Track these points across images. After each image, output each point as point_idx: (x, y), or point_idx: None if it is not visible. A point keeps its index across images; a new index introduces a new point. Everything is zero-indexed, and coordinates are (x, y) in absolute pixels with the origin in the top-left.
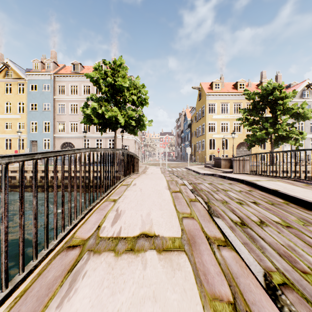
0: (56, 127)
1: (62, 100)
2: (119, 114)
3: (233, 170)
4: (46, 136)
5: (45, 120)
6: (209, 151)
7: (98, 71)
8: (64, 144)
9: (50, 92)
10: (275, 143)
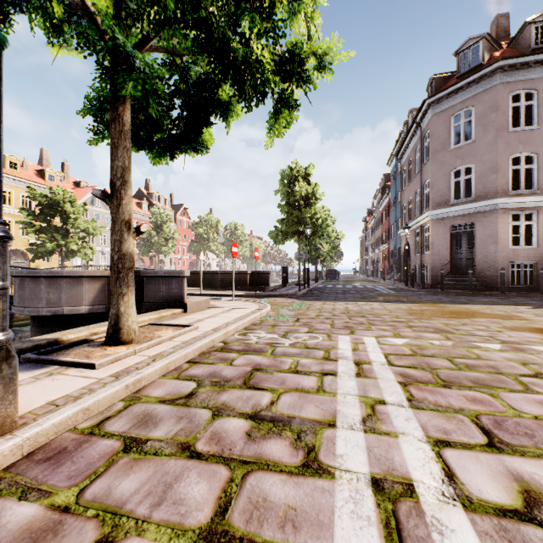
0: None
1: None
2: None
3: None
4: None
5: None
6: None
7: None
8: None
9: None
10: (67, 256)
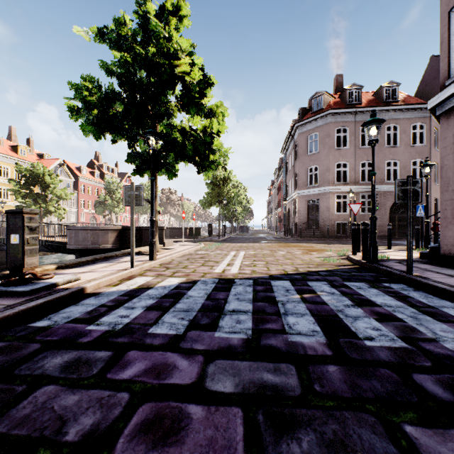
0: None
1: None
2: None
3: None
4: None
5: None
6: None
7: None
8: None
9: None
10: (45, 215)
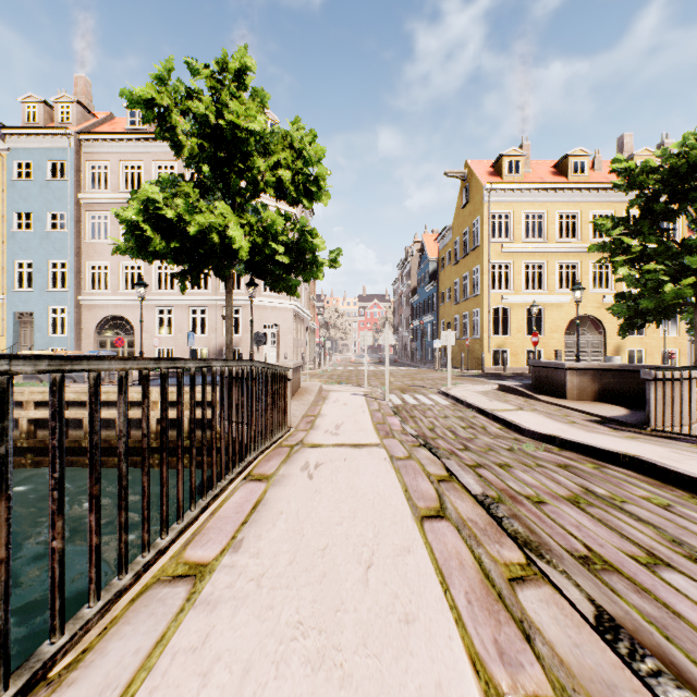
0: (85, 276)
1: (99, 203)
2: (234, 223)
3: (649, 420)
4: (57, 301)
5: (54, 257)
6: (492, 341)
7: (168, 90)
8: (109, 322)
9: (67, 183)
10: None
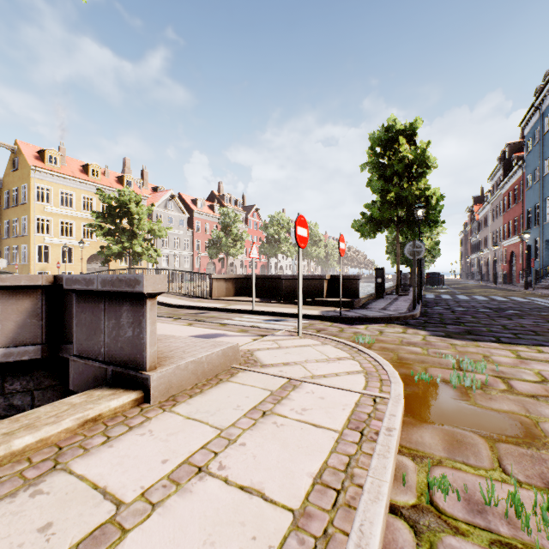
0: None
1: None
2: None
3: None
4: None
5: None
6: (38, 266)
7: None
8: None
9: None
10: (134, 259)
